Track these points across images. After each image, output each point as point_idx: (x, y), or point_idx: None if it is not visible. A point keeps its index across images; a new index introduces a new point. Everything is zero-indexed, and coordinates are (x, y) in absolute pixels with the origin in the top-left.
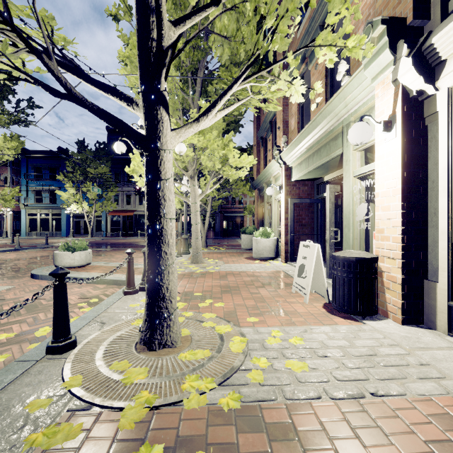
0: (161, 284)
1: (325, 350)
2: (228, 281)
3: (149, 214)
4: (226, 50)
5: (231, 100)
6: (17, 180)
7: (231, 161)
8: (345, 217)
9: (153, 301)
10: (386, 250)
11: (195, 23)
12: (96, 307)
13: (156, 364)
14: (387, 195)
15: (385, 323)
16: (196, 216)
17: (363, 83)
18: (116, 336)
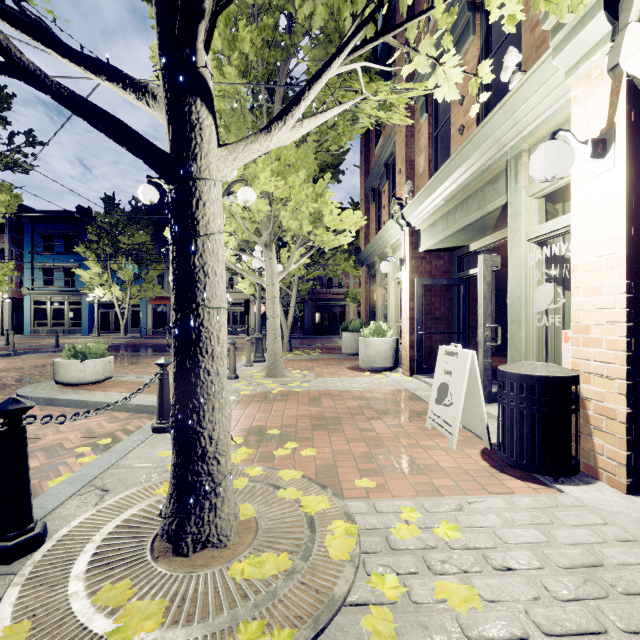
0: (199, 431)
1: (505, 552)
2: (322, 407)
3: (177, 299)
4: (320, 9)
5: (326, 126)
6: (18, 254)
7: (327, 219)
8: (513, 306)
9: (183, 461)
10: (593, 362)
11: (272, 5)
12: (101, 457)
13: (185, 589)
14: (596, 267)
15: (596, 491)
16: (274, 304)
17: (549, 81)
18: (121, 520)
